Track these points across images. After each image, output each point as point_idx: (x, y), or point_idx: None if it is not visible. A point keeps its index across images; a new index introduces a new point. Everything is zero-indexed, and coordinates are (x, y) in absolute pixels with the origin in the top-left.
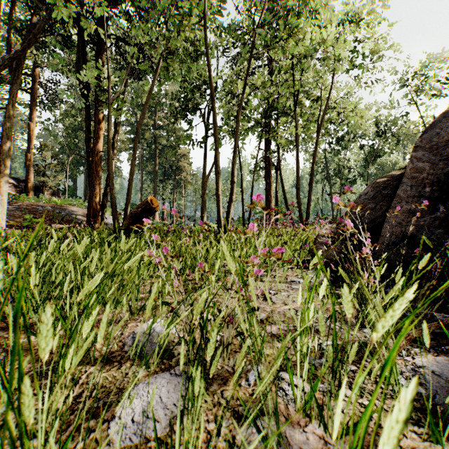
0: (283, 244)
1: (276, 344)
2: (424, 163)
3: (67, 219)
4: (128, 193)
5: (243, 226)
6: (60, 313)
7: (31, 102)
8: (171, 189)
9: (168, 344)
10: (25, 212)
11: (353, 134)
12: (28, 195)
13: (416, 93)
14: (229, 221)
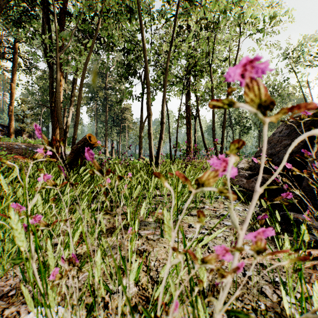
0: None
1: None
2: None
3: None
4: (74, 132)
5: (170, 160)
6: None
7: (12, 68)
8: (118, 133)
9: None
10: (4, 150)
11: None
12: (10, 137)
13: (295, 64)
14: (159, 156)
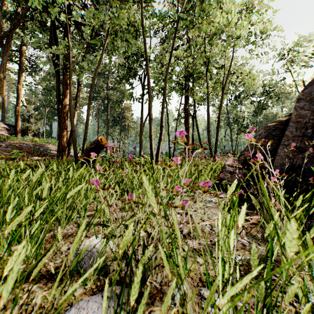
0: (199, 172)
1: (197, 259)
2: (305, 111)
3: (44, 153)
4: (85, 134)
5: (169, 158)
6: (13, 233)
7: (19, 70)
8: (118, 132)
9: (105, 259)
10: (14, 148)
11: (247, 93)
12: (17, 136)
13: (291, 65)
14: (158, 154)
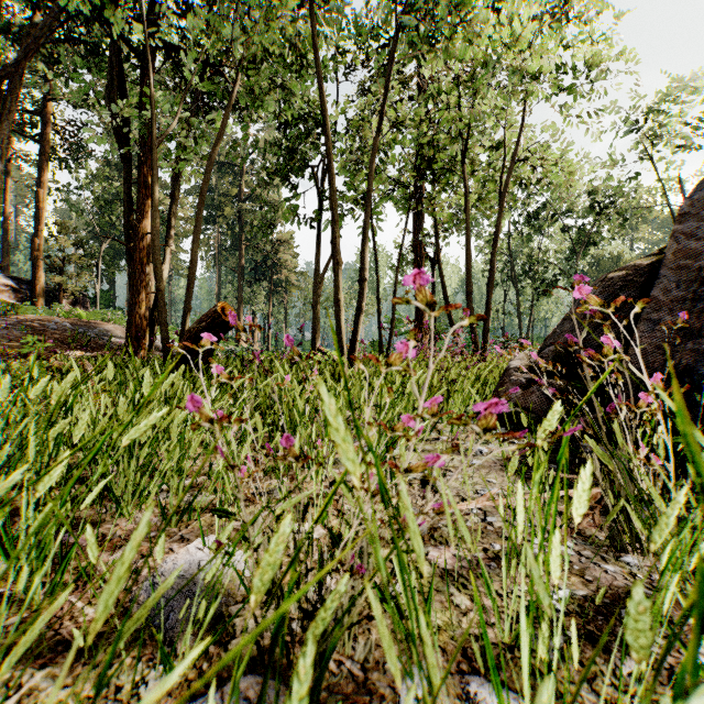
0: (450, 384)
1: (455, 597)
2: (699, 242)
3: (97, 343)
4: (187, 298)
5: (379, 354)
6: None
7: (40, 157)
8: (265, 296)
9: (225, 599)
10: (27, 332)
11: (554, 209)
12: (36, 305)
13: (652, 144)
14: (356, 345)
